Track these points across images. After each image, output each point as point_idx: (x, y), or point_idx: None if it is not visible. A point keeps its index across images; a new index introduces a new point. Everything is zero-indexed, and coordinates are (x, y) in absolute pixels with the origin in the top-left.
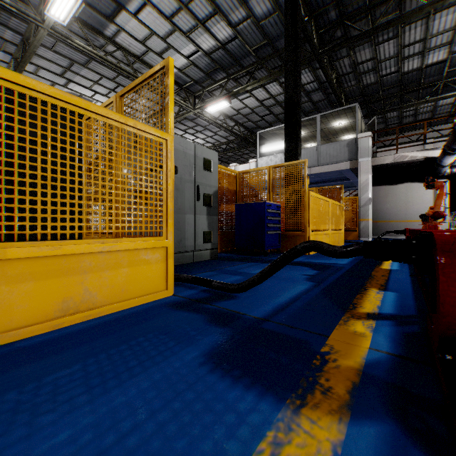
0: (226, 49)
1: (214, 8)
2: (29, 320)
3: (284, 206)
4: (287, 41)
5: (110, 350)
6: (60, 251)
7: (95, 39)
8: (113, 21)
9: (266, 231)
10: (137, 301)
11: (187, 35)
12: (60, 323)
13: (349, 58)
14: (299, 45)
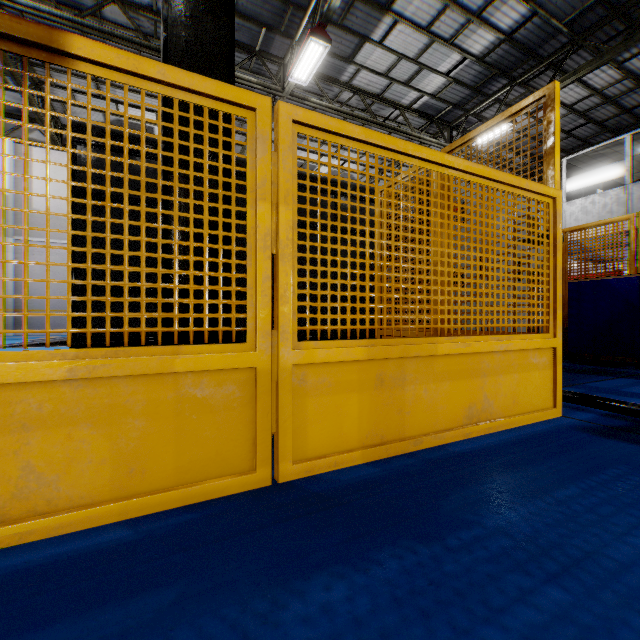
0: (514, 40)
1: None
2: (446, 423)
3: None
4: None
5: (589, 476)
6: (470, 348)
7: (329, 90)
8: (352, 61)
9: None
10: (528, 417)
11: (449, 43)
12: (470, 432)
13: None
14: None
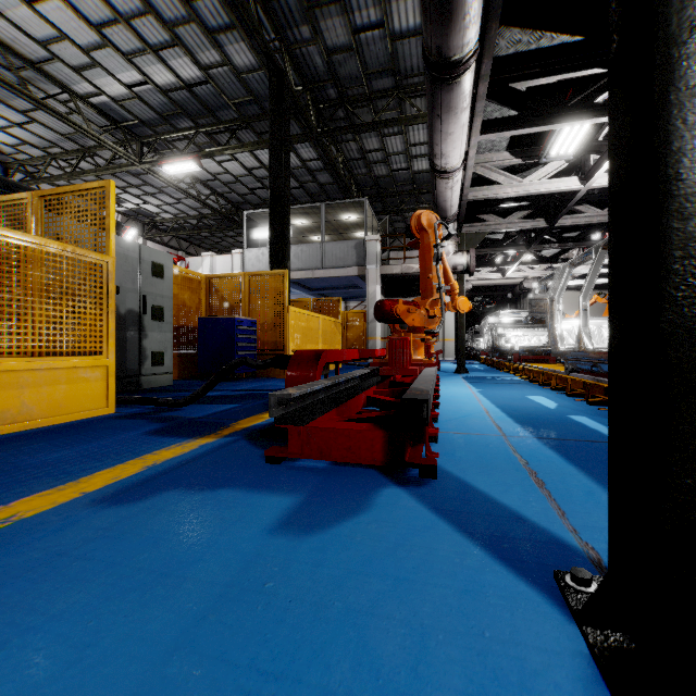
0: (194, 92)
1: (173, 38)
2: None
3: (262, 323)
4: (273, 117)
5: (66, 437)
6: (3, 367)
7: None
8: None
9: (237, 352)
10: (76, 416)
11: (127, 58)
12: (3, 430)
13: (356, 143)
14: (287, 126)
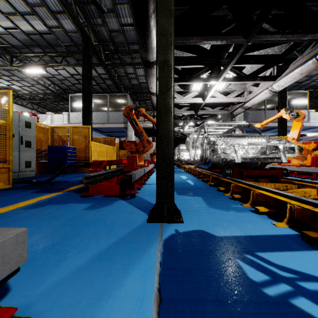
0: (43, 37)
1: (32, 11)
2: None
3: (79, 148)
4: (84, 56)
5: None
6: None
7: None
8: None
9: (67, 161)
10: None
11: (6, 15)
12: None
13: (123, 69)
14: (91, 61)
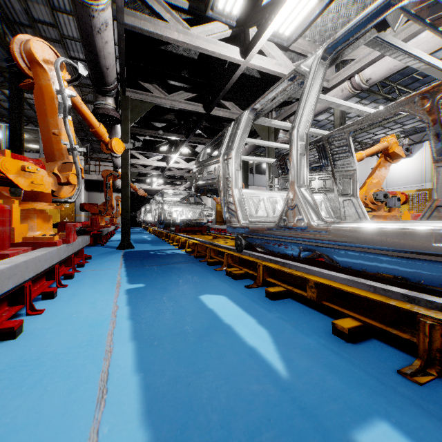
0: None
1: None
2: None
3: None
4: (12, 86)
5: None
6: None
7: None
8: None
9: None
10: None
11: None
12: None
13: None
14: (24, 93)
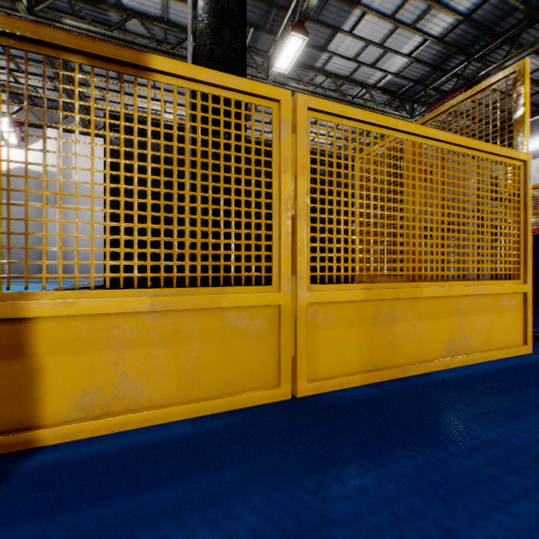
0: (471, 21)
1: None
2: (429, 355)
3: None
4: None
5: None
6: (449, 292)
7: (305, 75)
8: (326, 49)
9: None
10: (500, 353)
11: (412, 28)
12: (449, 363)
13: None
14: None
